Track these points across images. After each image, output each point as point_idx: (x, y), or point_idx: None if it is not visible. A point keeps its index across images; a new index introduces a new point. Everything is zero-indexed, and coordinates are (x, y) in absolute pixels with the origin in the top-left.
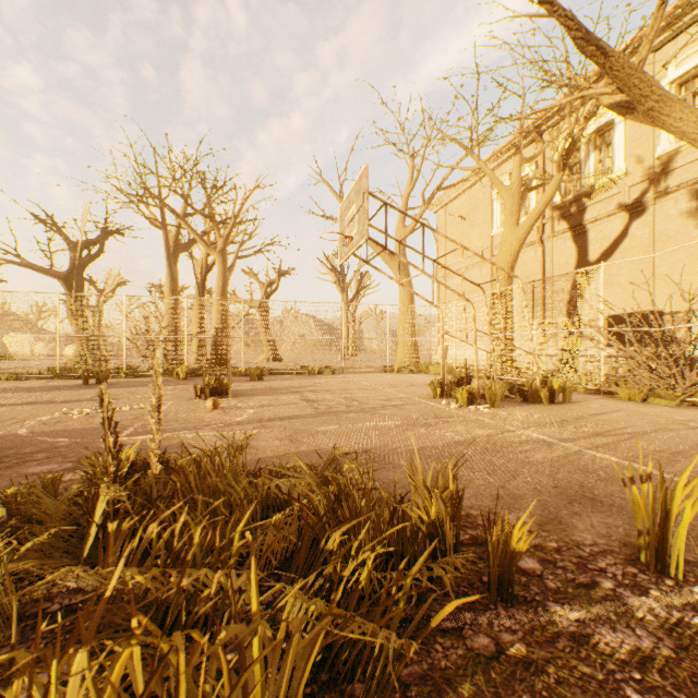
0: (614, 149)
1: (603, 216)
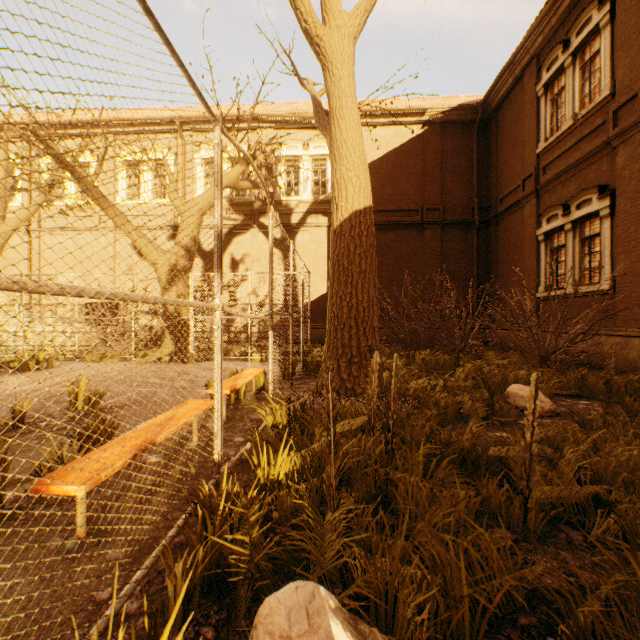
0: None
1: (83, 229)
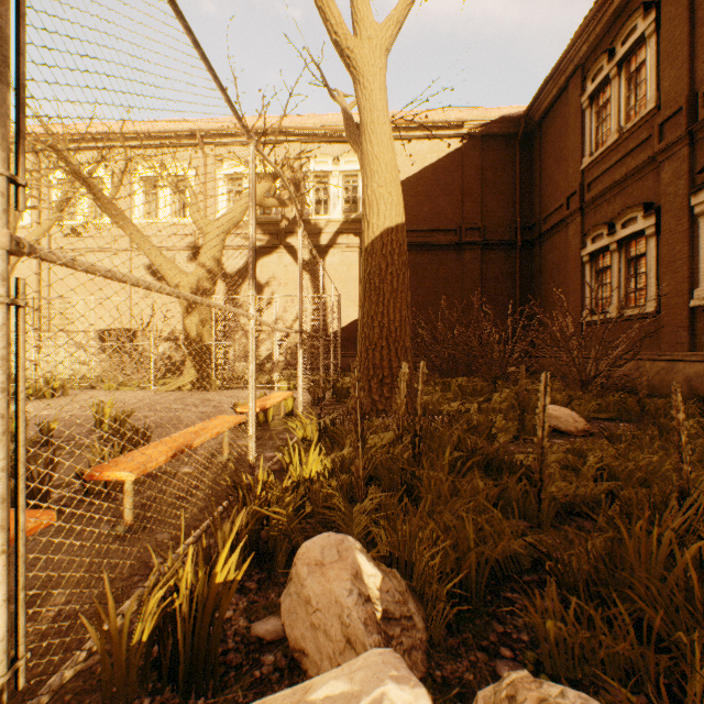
0: None
1: (97, 250)
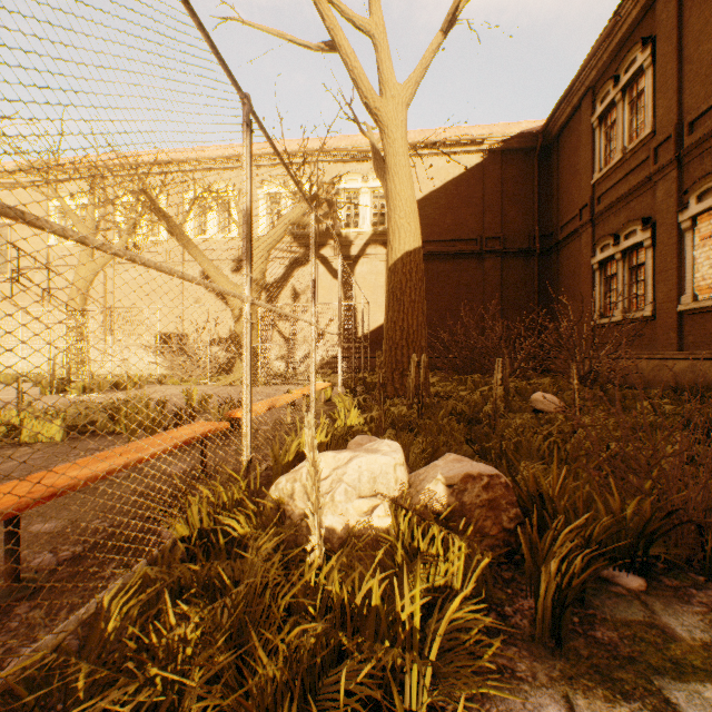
0: None
1: None
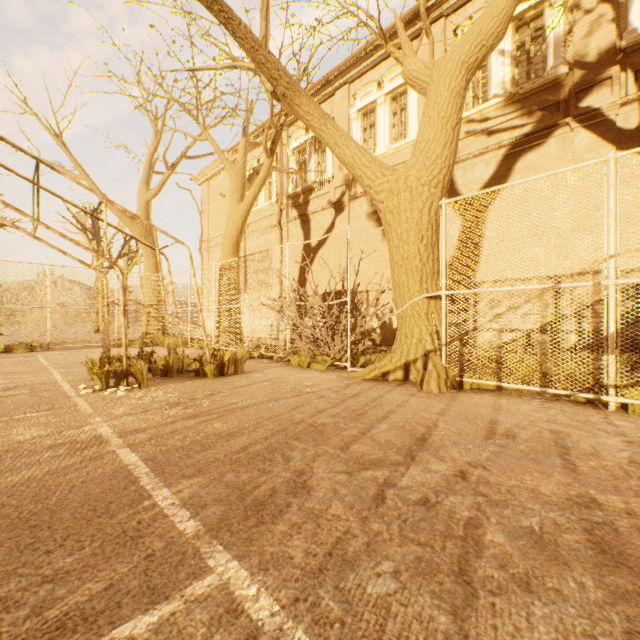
0: (327, 156)
1: (320, 209)
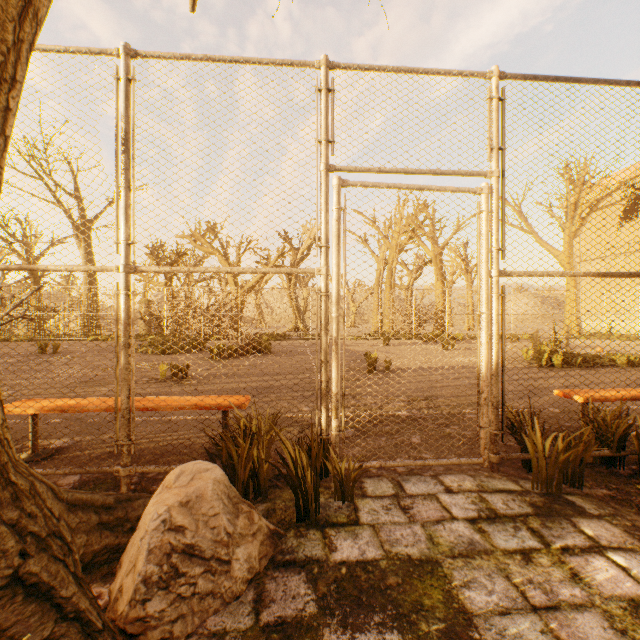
0: None
1: None
